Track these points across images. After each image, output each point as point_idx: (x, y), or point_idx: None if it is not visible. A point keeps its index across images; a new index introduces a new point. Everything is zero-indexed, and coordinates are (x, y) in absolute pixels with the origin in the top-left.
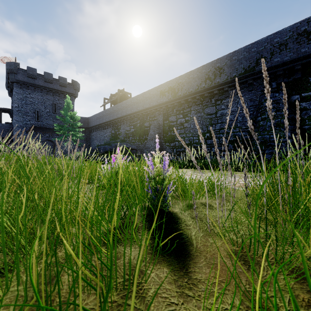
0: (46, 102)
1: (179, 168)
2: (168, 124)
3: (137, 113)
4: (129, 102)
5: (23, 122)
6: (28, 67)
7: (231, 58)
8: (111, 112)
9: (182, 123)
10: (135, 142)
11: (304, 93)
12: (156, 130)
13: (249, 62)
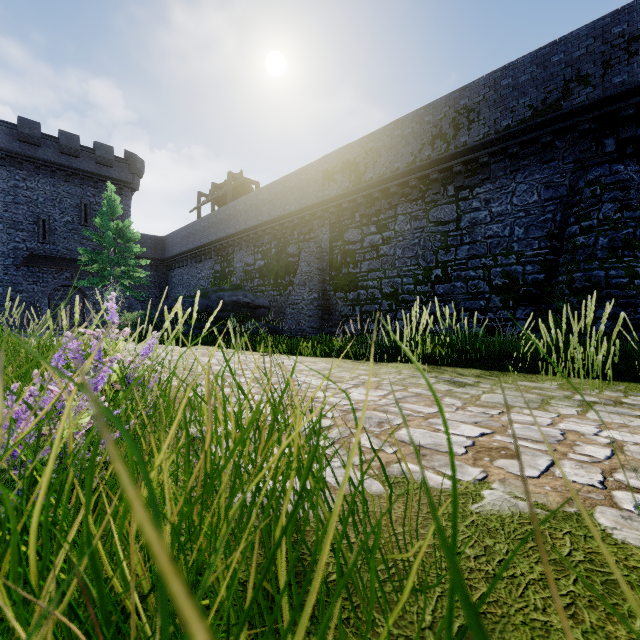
0: (65, 199)
1: (376, 360)
2: (342, 248)
3: (270, 225)
4: (254, 199)
5: (9, 244)
6: (21, 119)
7: (497, 83)
8: (213, 224)
9: (375, 246)
10: (266, 291)
11: None
12: (313, 264)
13: (545, 91)
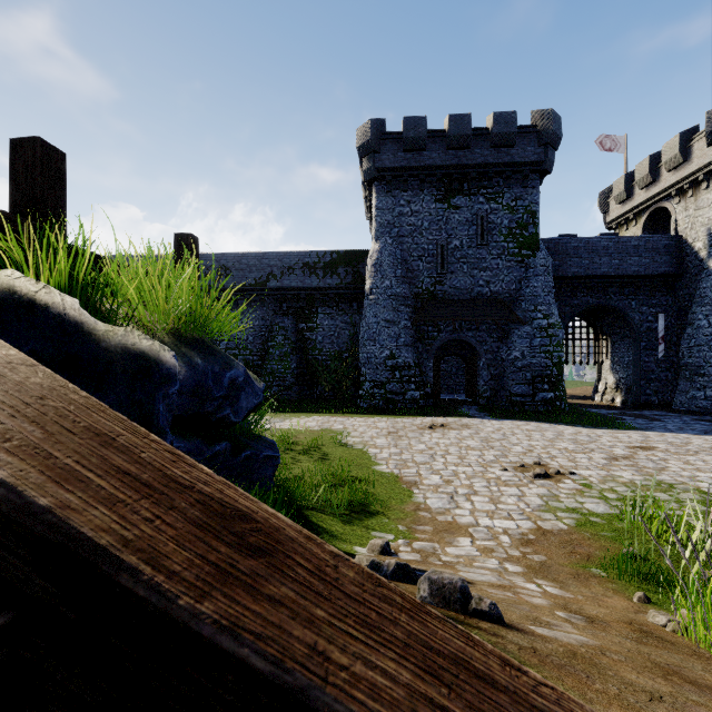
0: None
1: None
2: None
3: None
4: None
5: None
6: None
7: (240, 260)
8: None
9: None
10: None
11: (309, 323)
12: None
13: (261, 274)
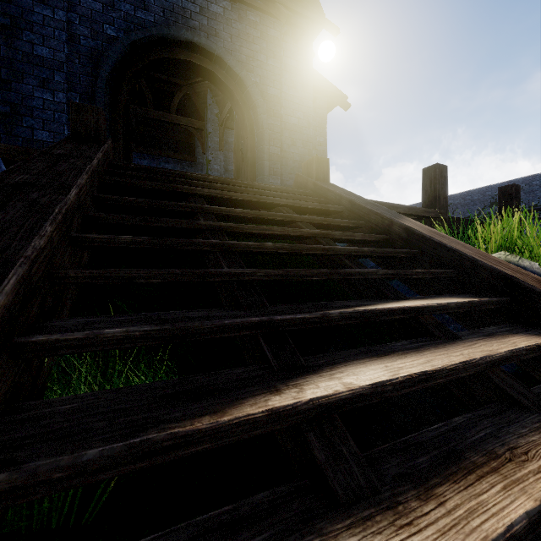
0: None
1: None
2: None
3: None
4: None
5: None
6: None
7: (529, 183)
8: None
9: None
10: None
11: None
12: None
13: None
